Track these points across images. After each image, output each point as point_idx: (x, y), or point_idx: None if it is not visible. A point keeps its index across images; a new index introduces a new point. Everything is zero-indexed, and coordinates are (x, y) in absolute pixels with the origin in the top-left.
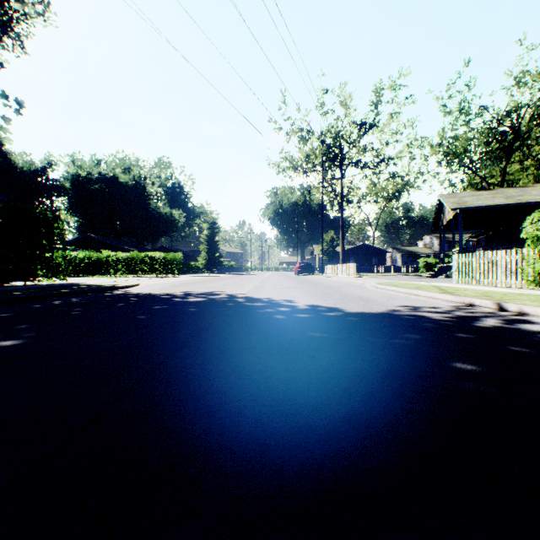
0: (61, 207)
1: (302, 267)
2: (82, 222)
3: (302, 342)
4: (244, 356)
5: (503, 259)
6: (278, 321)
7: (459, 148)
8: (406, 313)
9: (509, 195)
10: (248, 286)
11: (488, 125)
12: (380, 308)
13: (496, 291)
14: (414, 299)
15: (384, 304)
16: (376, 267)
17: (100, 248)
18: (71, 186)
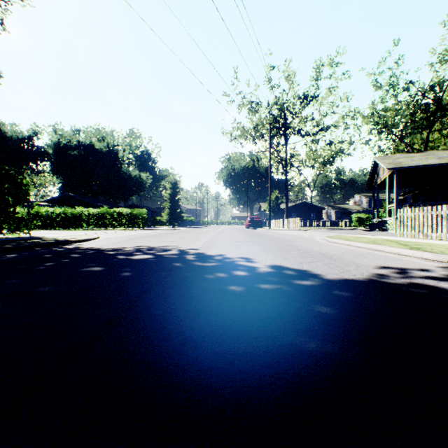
0: (45, 170)
1: (252, 221)
2: (64, 183)
3: (295, 388)
4: None
5: None
6: (235, 302)
7: (388, 118)
8: (403, 281)
9: (440, 156)
10: (202, 239)
11: (413, 98)
12: (360, 271)
13: None
14: (382, 255)
15: (357, 263)
16: (315, 222)
17: (77, 205)
18: (53, 152)
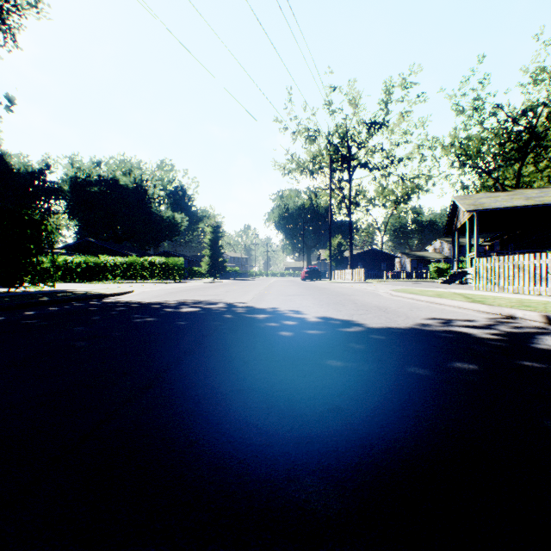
0: (59, 211)
1: (309, 272)
2: (81, 226)
3: (319, 379)
4: (233, 408)
5: (531, 264)
6: (284, 342)
7: (472, 149)
8: (440, 328)
9: (528, 196)
10: (251, 293)
11: (502, 124)
12: (407, 321)
13: (531, 300)
14: (440, 309)
15: (408, 315)
16: (386, 273)
17: (99, 253)
18: (69, 189)
